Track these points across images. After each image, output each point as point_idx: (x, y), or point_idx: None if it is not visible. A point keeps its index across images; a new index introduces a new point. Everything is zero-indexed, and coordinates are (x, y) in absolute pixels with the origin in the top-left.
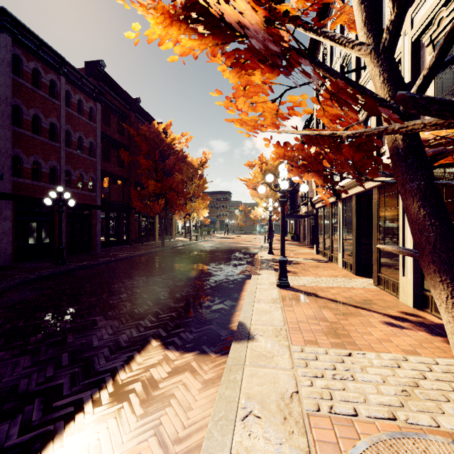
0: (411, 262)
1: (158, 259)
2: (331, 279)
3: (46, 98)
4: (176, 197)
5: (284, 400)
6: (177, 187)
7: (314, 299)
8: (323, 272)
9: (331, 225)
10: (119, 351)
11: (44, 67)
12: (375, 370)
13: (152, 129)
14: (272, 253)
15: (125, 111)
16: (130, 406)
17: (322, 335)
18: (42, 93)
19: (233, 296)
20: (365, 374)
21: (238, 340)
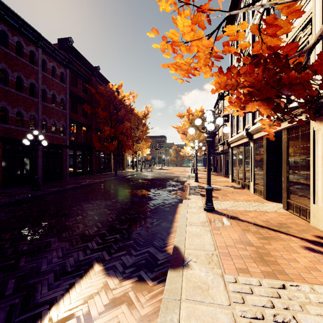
0: None
1: (111, 186)
2: (247, 203)
3: (27, 64)
4: (125, 139)
5: None
6: (126, 132)
7: (237, 222)
8: (239, 197)
9: (244, 160)
10: (63, 277)
11: (25, 40)
12: (316, 309)
13: (107, 89)
14: (198, 181)
15: (89, 76)
16: None
17: (251, 261)
18: (23, 61)
19: (168, 218)
20: (307, 315)
21: (174, 268)
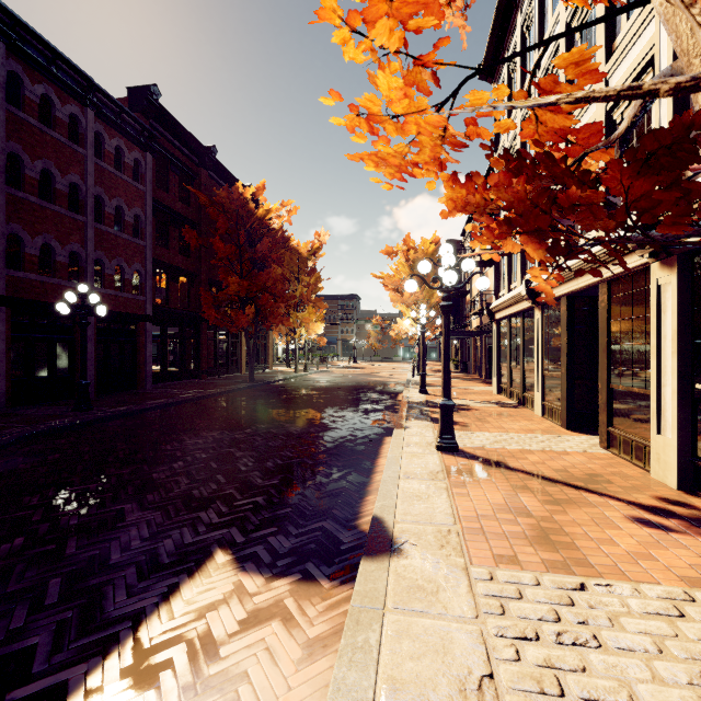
0: (674, 409)
1: (242, 402)
2: (527, 436)
3: (63, 144)
4: (272, 303)
5: (467, 696)
6: (274, 287)
7: (502, 472)
8: (512, 423)
9: (523, 347)
10: (155, 574)
11: (59, 93)
12: (638, 623)
13: (234, 195)
14: (426, 392)
15: (193, 167)
16: (159, 700)
17: (524, 543)
18: (56, 136)
19: (363, 465)
20: (620, 633)
21: (372, 555)
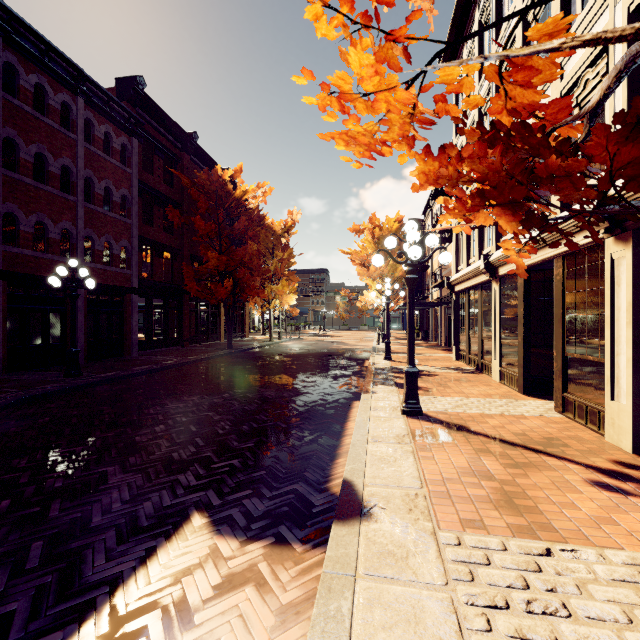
0: (629, 377)
1: (221, 368)
2: (486, 400)
3: (55, 130)
4: (249, 276)
5: None
6: (251, 262)
7: (464, 435)
8: (471, 388)
9: (481, 318)
10: (134, 537)
11: (52, 82)
12: (605, 591)
13: (213, 177)
14: (391, 359)
15: (176, 152)
16: None
17: (489, 507)
18: (49, 122)
19: (333, 429)
20: (589, 602)
21: (343, 519)
